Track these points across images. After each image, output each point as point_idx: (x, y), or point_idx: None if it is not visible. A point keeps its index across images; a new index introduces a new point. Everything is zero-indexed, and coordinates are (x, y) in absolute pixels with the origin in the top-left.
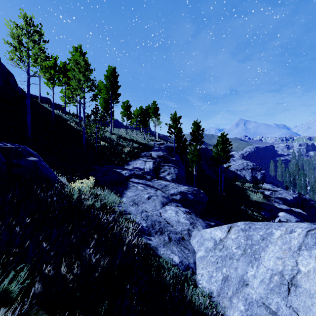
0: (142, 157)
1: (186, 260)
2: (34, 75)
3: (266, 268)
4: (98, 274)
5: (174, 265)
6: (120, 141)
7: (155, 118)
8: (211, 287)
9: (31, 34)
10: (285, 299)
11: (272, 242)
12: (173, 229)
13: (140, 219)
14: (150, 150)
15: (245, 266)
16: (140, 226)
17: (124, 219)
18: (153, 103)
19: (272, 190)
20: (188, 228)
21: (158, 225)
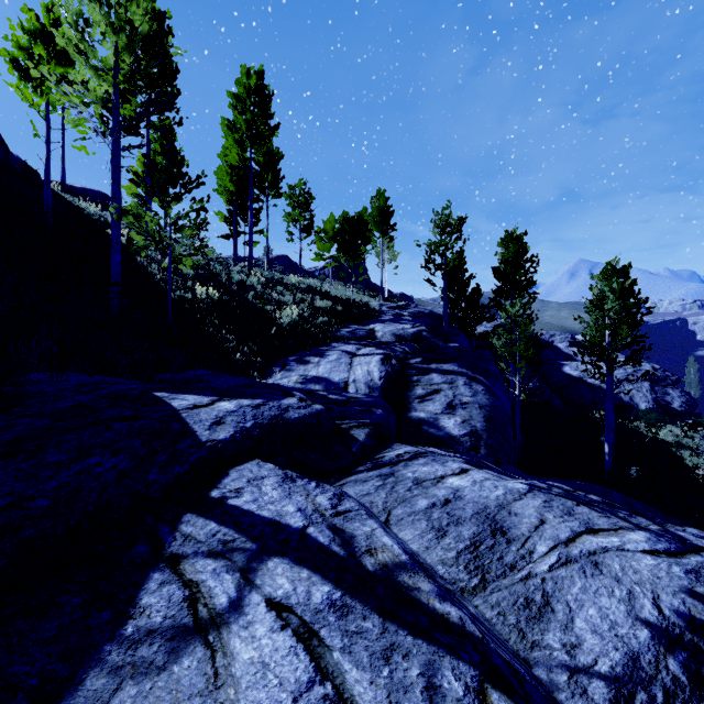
0: (342, 342)
1: None
2: None
3: None
4: None
5: None
6: (273, 292)
7: (382, 237)
8: None
9: None
10: None
11: None
12: None
13: None
14: (370, 320)
15: None
16: None
17: None
18: (378, 195)
19: None
20: None
21: None
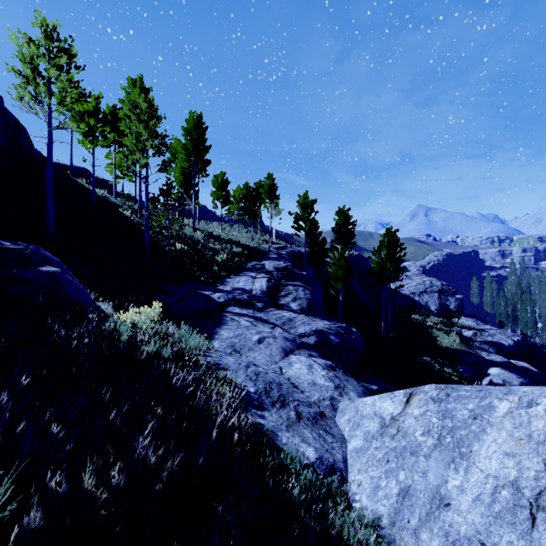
0: (248, 271)
1: (329, 456)
2: (59, 127)
3: (484, 474)
4: (161, 486)
5: (306, 465)
6: (209, 243)
7: (271, 203)
8: (378, 507)
9: (54, 55)
10: (527, 538)
11: (494, 424)
12: (304, 398)
13: (245, 380)
14: (263, 258)
15: (441, 469)
16: (244, 392)
17: (215, 379)
18: (268, 177)
19: (477, 329)
20: (332, 395)
21: (277, 390)
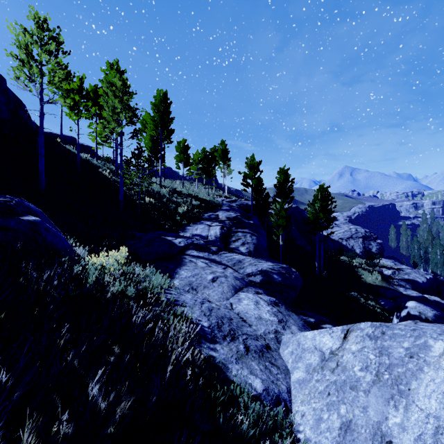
0: (205, 220)
1: (274, 387)
2: (49, 102)
3: (424, 414)
4: (112, 431)
5: (254, 396)
6: (173, 197)
7: (223, 164)
8: (321, 440)
9: (45, 43)
10: None
11: (430, 363)
12: (252, 331)
13: (200, 315)
14: (217, 210)
15: (381, 405)
16: (198, 327)
17: (172, 316)
18: (221, 143)
19: (395, 269)
20: (276, 329)
21: (228, 324)
